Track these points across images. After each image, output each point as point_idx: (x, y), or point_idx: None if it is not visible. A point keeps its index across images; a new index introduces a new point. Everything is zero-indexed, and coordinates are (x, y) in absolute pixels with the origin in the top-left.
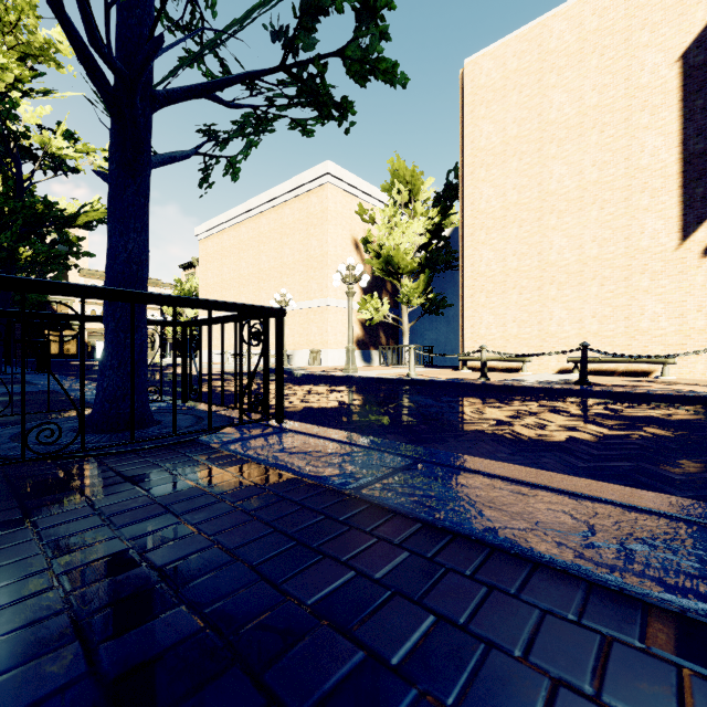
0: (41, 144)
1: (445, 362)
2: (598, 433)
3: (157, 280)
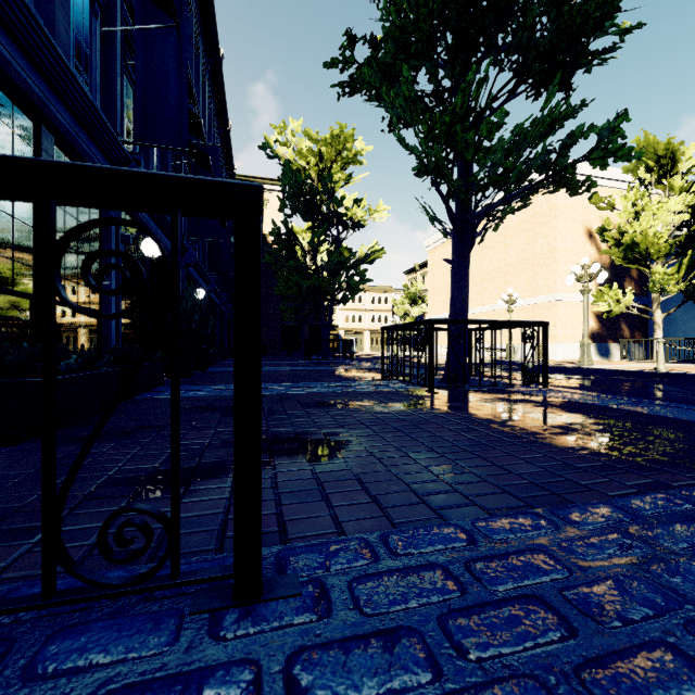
0: (351, 216)
1: None
2: None
3: (389, 287)
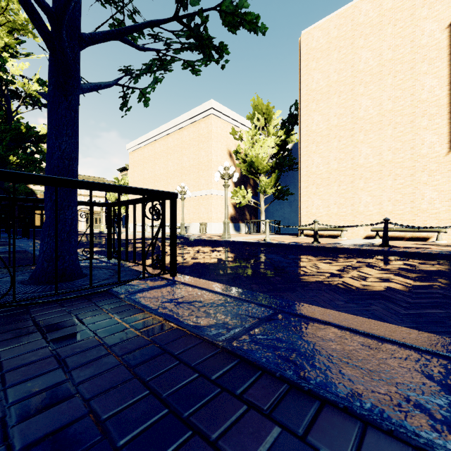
0: (23, 87)
1: (288, 231)
2: (406, 284)
3: (103, 178)
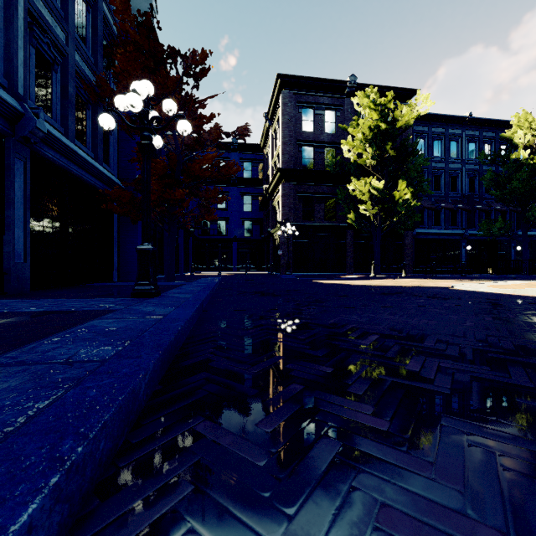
0: None
1: None
2: None
3: None
